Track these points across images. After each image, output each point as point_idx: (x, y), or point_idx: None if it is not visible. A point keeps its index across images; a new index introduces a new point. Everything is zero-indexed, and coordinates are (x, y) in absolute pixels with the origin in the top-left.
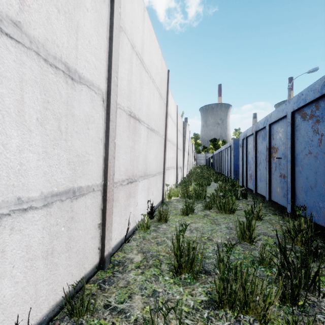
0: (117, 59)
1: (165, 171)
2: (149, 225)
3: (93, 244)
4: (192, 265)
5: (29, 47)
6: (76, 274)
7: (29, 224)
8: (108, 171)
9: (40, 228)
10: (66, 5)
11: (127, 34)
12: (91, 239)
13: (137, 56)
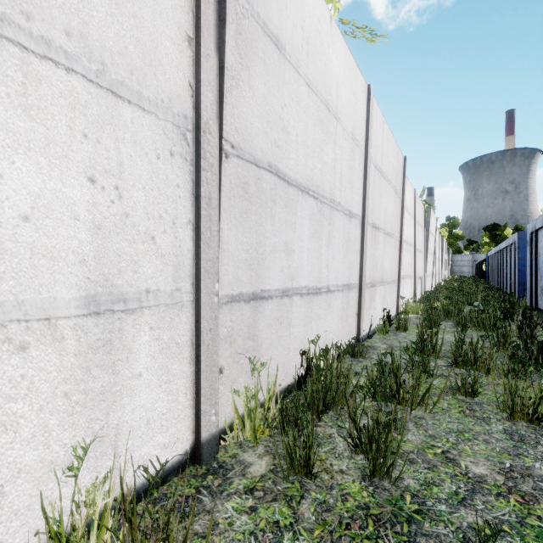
0: (368, 188)
1: (400, 280)
2: (387, 330)
3: (354, 325)
4: (435, 348)
5: (341, 211)
6: (348, 339)
7: (338, 298)
8: (363, 274)
9: (340, 302)
10: (350, 176)
11: (372, 161)
12: (353, 321)
13: (378, 171)
